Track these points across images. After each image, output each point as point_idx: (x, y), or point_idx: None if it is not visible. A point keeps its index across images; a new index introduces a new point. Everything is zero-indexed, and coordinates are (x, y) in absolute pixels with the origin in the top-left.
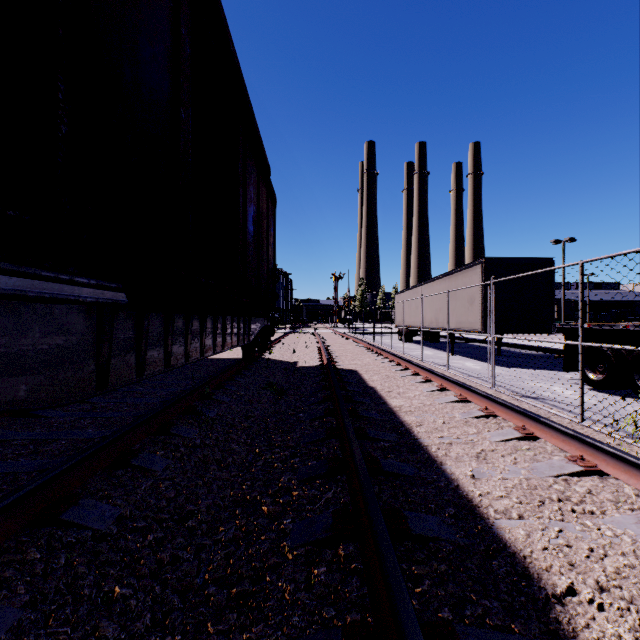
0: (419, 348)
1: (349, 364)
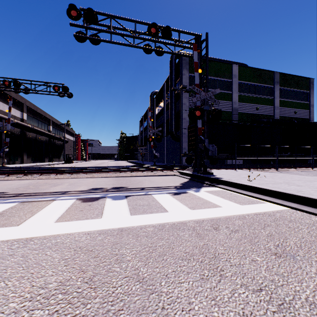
0: None
1: None
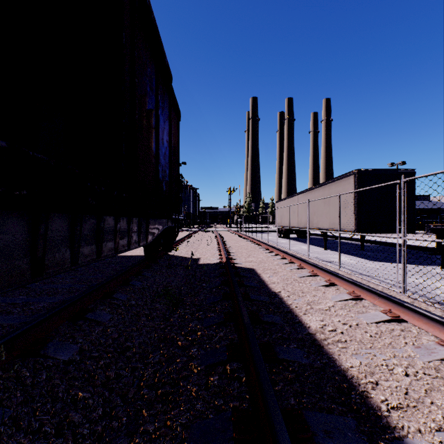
0: (296, 243)
1: (246, 261)
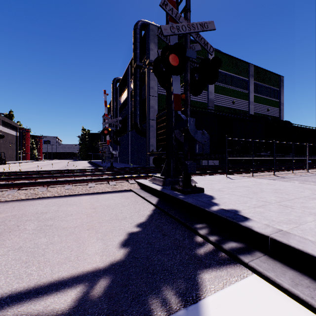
0: None
1: None
